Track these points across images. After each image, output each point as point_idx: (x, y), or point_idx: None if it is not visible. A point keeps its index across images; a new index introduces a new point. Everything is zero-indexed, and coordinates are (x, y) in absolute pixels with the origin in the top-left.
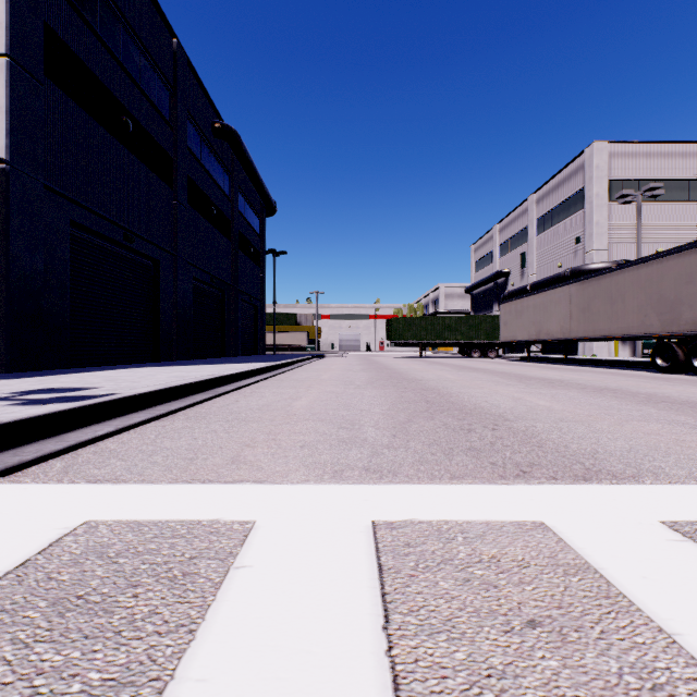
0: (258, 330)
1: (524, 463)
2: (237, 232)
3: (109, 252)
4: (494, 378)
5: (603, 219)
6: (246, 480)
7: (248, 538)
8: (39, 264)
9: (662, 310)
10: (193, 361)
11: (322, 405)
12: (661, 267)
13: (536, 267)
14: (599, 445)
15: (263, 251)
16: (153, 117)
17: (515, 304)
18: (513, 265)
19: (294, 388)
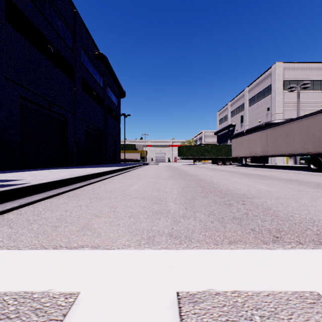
0: (117, 152)
1: (273, 229)
2: (106, 105)
3: (41, 112)
4: (232, 174)
5: (280, 99)
6: (86, 246)
7: (65, 319)
8: (2, 116)
9: (314, 141)
10: (84, 166)
11: (145, 189)
12: (313, 120)
13: (248, 122)
14: (312, 215)
15: (119, 114)
16: (64, 46)
17: (239, 139)
18: (237, 121)
19: (131, 179)
